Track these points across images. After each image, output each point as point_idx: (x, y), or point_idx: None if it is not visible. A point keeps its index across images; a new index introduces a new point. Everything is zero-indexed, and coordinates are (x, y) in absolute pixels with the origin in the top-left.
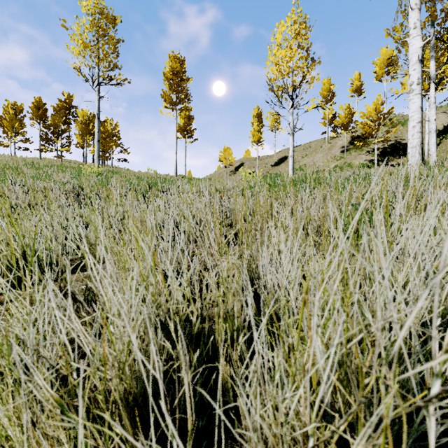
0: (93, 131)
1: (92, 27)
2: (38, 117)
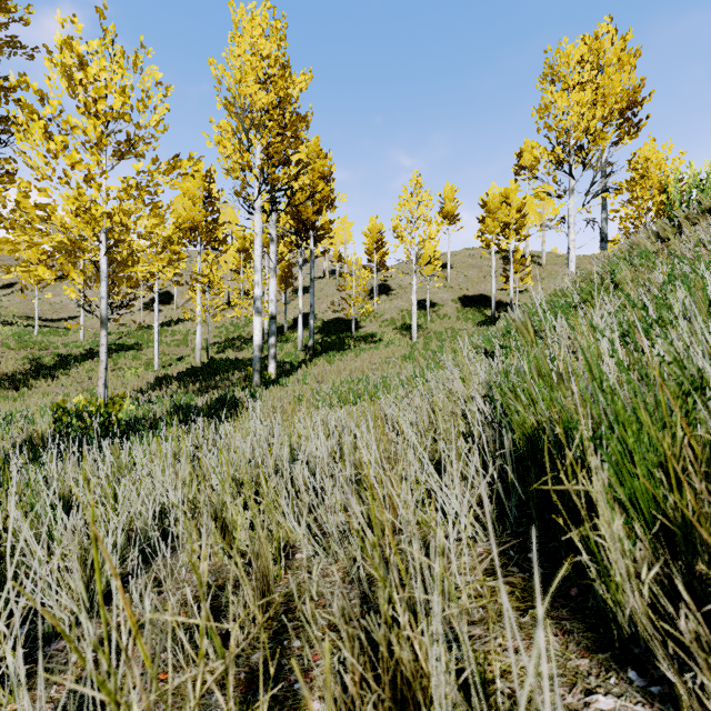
0: None
1: None
2: None
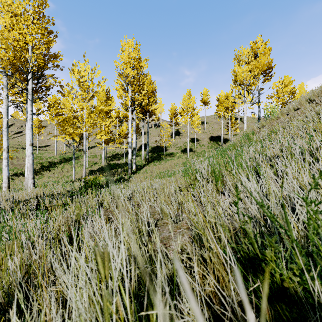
0: None
1: None
2: None
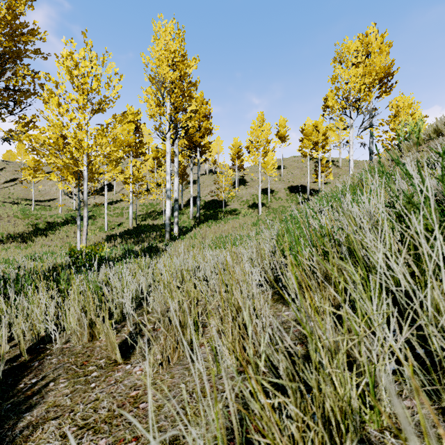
0: None
1: None
2: None
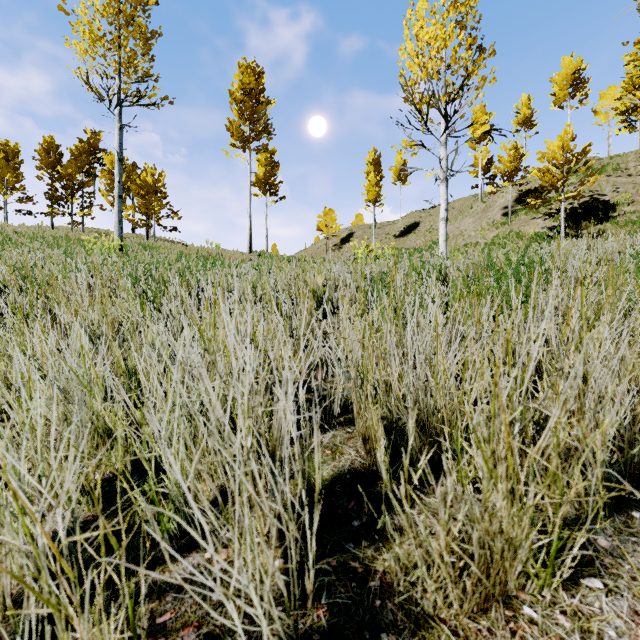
0: (127, 185)
1: (106, 9)
2: (49, 166)
